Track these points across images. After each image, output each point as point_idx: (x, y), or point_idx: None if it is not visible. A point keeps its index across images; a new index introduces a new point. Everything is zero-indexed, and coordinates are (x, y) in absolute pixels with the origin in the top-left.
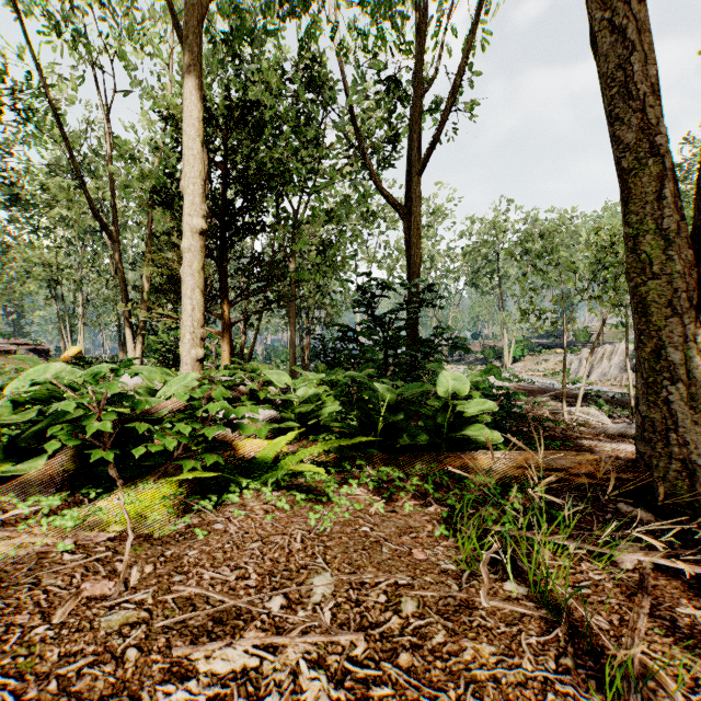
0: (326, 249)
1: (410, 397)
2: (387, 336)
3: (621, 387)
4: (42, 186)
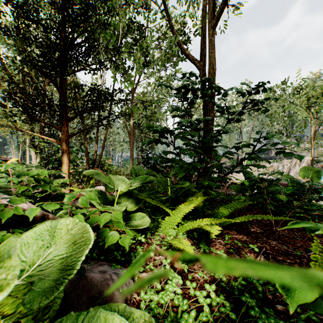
0: (151, 105)
1: (236, 205)
2: (199, 141)
3: (308, 180)
4: (2, 74)
